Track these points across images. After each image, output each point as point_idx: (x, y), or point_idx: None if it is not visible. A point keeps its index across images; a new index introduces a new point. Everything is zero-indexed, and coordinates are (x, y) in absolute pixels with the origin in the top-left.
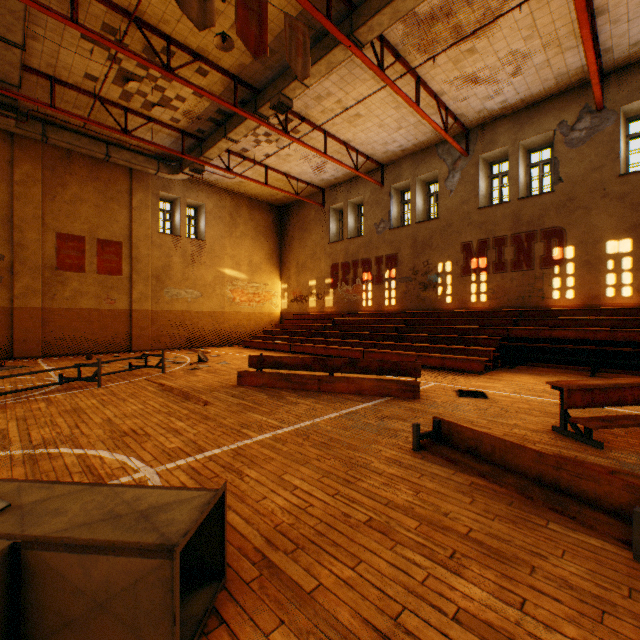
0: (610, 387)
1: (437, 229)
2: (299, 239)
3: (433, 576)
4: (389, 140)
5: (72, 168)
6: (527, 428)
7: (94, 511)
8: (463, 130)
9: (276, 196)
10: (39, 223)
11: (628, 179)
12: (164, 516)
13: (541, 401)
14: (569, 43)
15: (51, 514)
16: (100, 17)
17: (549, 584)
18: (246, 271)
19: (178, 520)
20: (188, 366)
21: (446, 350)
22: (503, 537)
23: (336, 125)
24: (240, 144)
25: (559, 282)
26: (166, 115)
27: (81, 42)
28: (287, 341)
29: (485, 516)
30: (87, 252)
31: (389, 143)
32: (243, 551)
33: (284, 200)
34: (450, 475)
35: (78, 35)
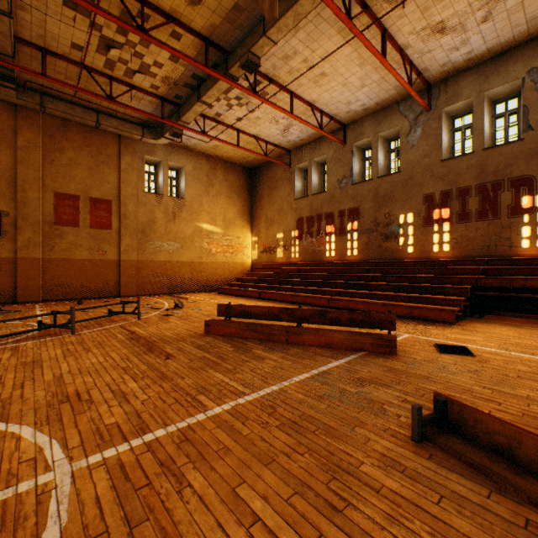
0: None
1: (398, 182)
2: (268, 196)
3: None
4: (352, 99)
5: (68, 135)
6: None
7: None
8: (425, 85)
9: (247, 158)
10: (39, 184)
11: None
12: None
13: None
14: None
15: None
16: None
17: None
18: (221, 226)
19: None
20: (164, 312)
21: (412, 299)
22: None
23: (302, 86)
24: (214, 109)
25: (529, 231)
26: (146, 82)
27: (64, 10)
28: (257, 288)
29: None
30: (81, 209)
31: (352, 102)
32: None
33: (254, 162)
34: (484, 500)
35: (60, 2)
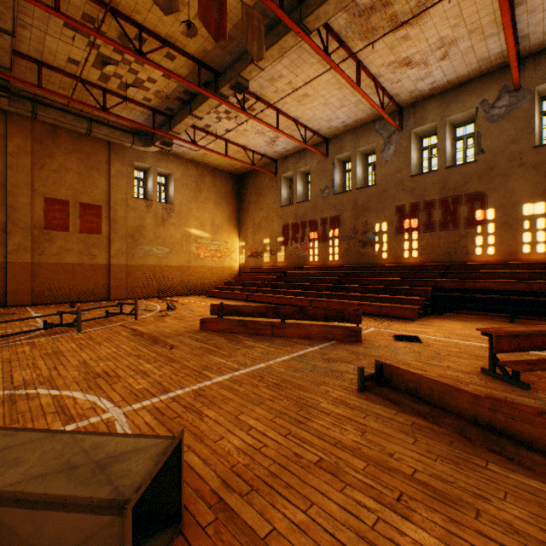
0: (534, 333)
1: (374, 194)
2: (255, 203)
3: (382, 520)
4: (333, 117)
5: (58, 141)
6: (459, 370)
7: (51, 461)
8: (397, 108)
9: (235, 166)
10: (29, 189)
11: (542, 150)
12: (119, 467)
13: (469, 345)
14: (491, 31)
15: (8, 465)
16: (80, 7)
17: (495, 529)
18: (209, 231)
19: (133, 471)
20: (158, 313)
21: (383, 299)
22: (446, 478)
23: (287, 104)
24: (204, 120)
25: (481, 240)
26: (139, 95)
27: (64, 30)
28: (244, 291)
29: (428, 457)
30: (71, 214)
31: (333, 120)
32: (200, 493)
33: (242, 169)
34: (392, 415)
35: (61, 24)
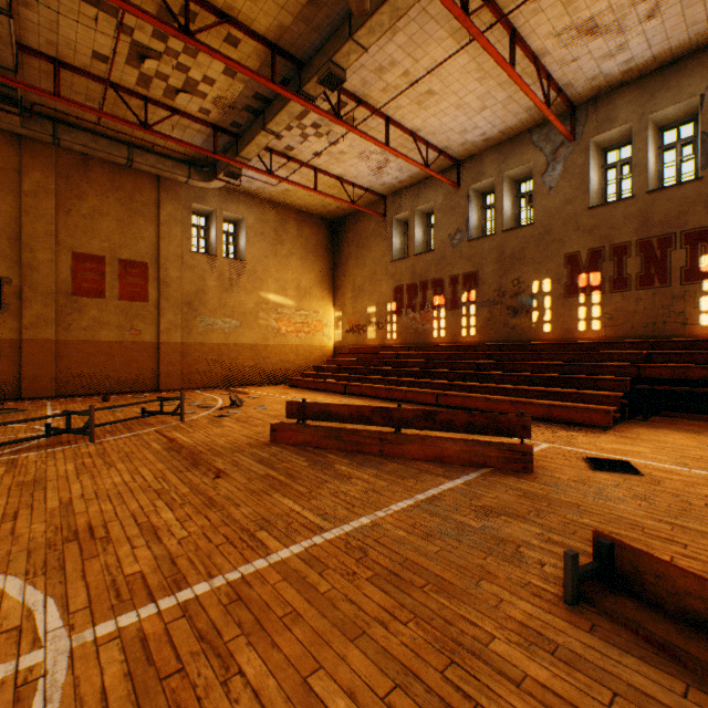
0: None
1: (531, 238)
2: (355, 258)
3: None
4: (469, 126)
5: (90, 176)
6: None
7: None
8: (568, 107)
9: (328, 207)
10: (52, 241)
11: None
12: None
13: None
14: None
15: None
16: None
17: None
18: (293, 296)
19: None
20: (216, 412)
21: (551, 394)
22: None
23: (401, 108)
24: (283, 140)
25: None
26: (193, 105)
27: (82, 6)
28: (341, 380)
29: None
30: (108, 275)
31: (468, 131)
32: None
33: (338, 212)
34: (680, 700)
35: None
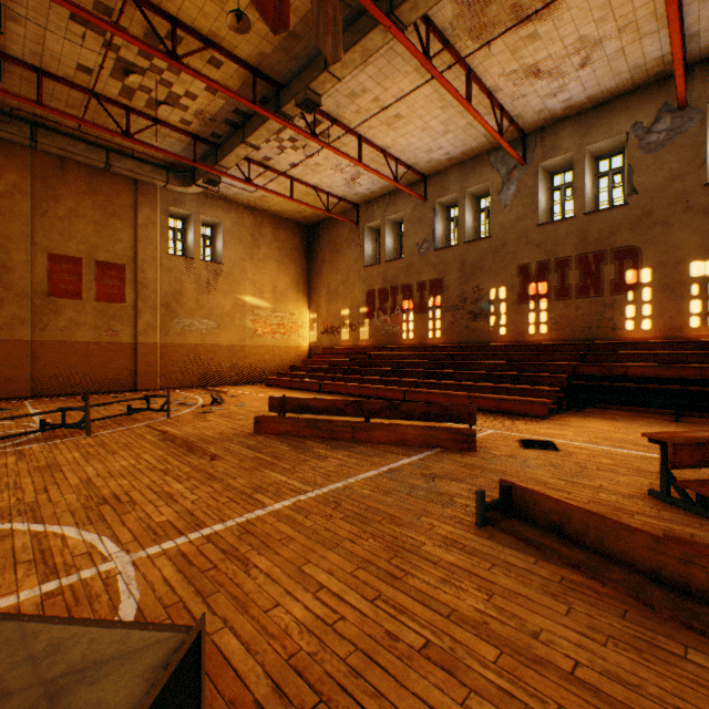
0: None
1: (489, 250)
2: (330, 262)
3: None
4: (434, 146)
5: (67, 179)
6: (617, 492)
7: None
8: (520, 134)
9: (304, 213)
10: (27, 242)
11: None
12: (84, 695)
13: (625, 454)
14: (649, 27)
15: None
16: None
17: None
18: (269, 299)
19: (106, 706)
20: (199, 409)
21: (502, 390)
22: (627, 679)
23: (373, 128)
24: (261, 151)
25: (633, 310)
26: (175, 116)
27: (70, 25)
28: (316, 379)
29: (592, 638)
30: (84, 276)
31: (434, 150)
32: (237, 708)
33: (313, 218)
34: (531, 565)
35: (66, 16)
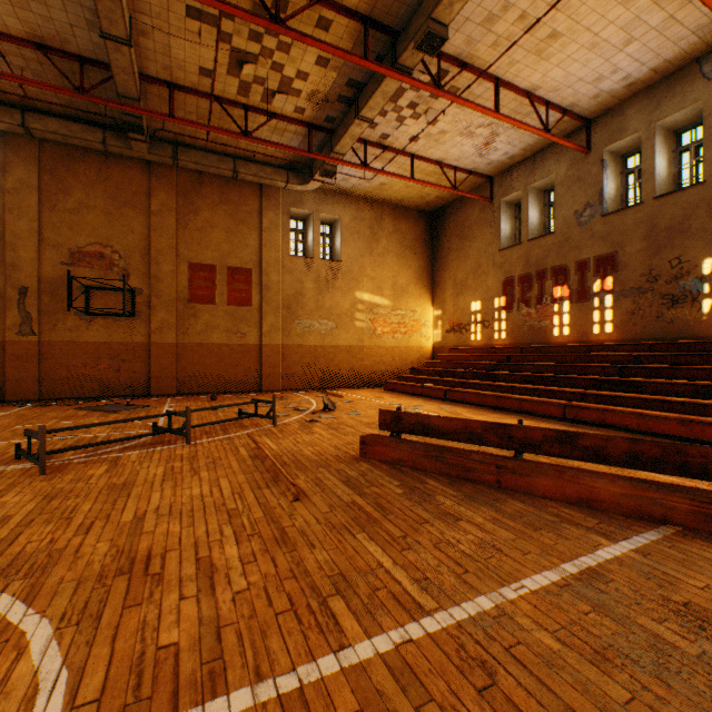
0: None
1: (700, 201)
2: (457, 250)
3: None
4: (605, 71)
5: (203, 192)
6: None
7: None
8: None
9: (426, 198)
10: (173, 254)
11: None
12: None
13: None
14: None
15: None
16: None
17: None
18: (389, 296)
19: None
20: (308, 415)
21: None
22: None
23: (515, 64)
24: (378, 128)
25: None
26: (289, 105)
27: (187, 23)
28: (440, 384)
29: None
30: (217, 282)
31: (604, 77)
32: None
33: (437, 202)
34: None
35: (182, 13)
